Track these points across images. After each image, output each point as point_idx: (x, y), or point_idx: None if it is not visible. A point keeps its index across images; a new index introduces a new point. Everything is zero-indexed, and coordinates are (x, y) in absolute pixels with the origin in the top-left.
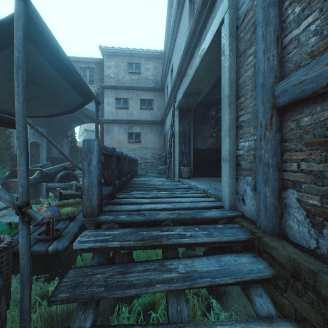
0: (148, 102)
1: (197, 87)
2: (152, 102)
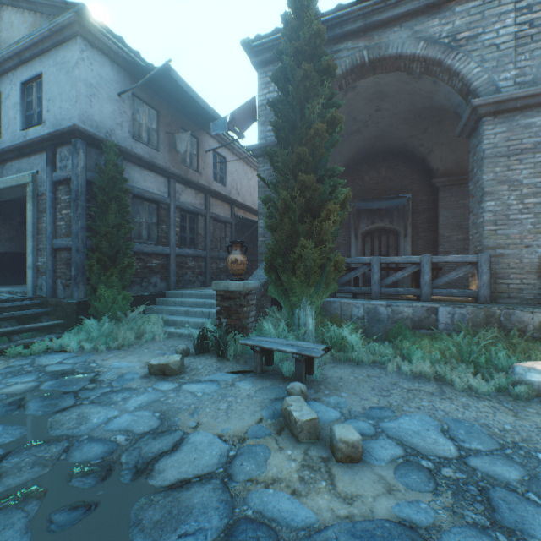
0: None
1: None
2: None
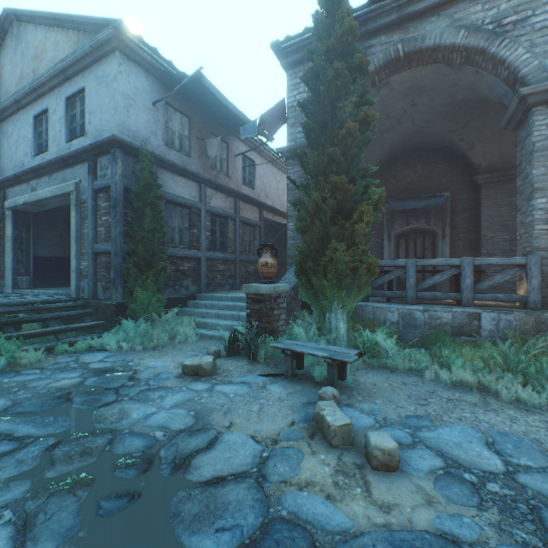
0: None
1: (45, 204)
2: None
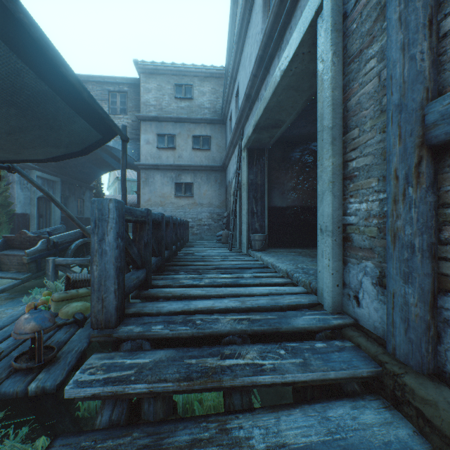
0: (203, 139)
1: (274, 116)
2: (209, 140)
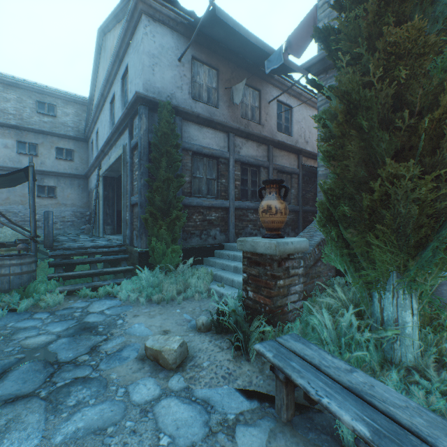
0: (67, 152)
1: (116, 169)
2: (73, 153)
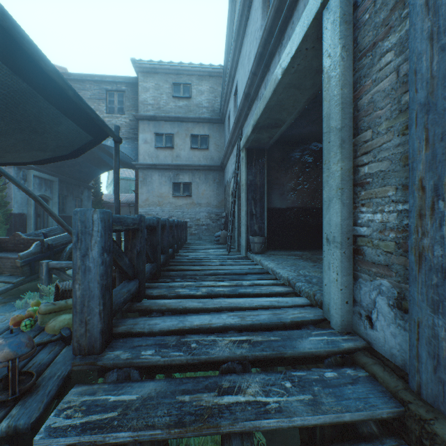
0: (201, 139)
1: (275, 116)
2: (207, 139)
